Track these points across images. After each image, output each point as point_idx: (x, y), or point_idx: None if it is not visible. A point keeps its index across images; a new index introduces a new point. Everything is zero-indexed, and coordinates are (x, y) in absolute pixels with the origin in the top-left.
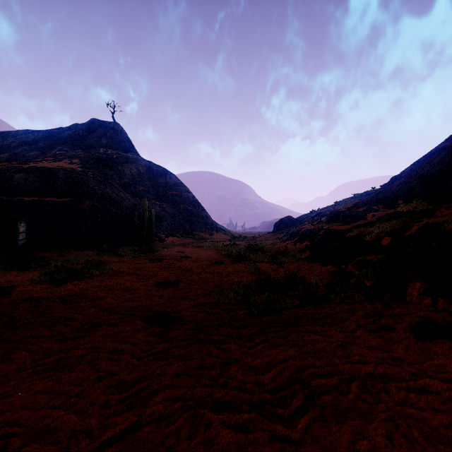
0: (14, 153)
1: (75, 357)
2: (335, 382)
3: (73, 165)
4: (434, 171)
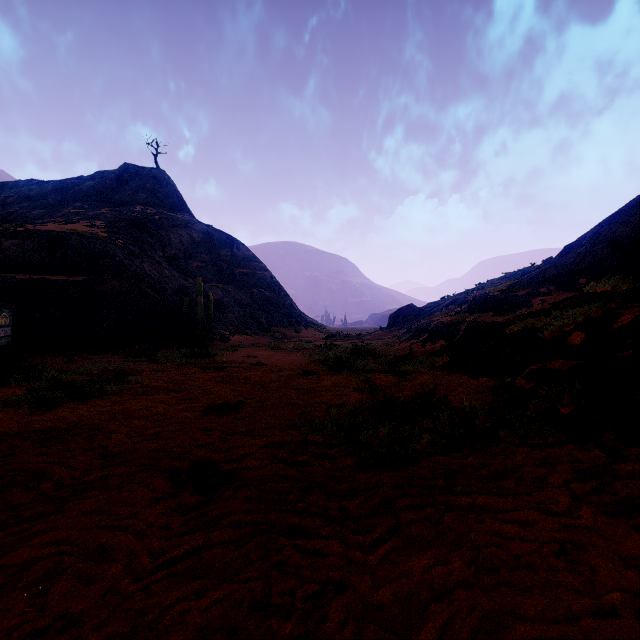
0: (8, 212)
1: (13, 568)
2: None
3: (94, 229)
4: (634, 234)
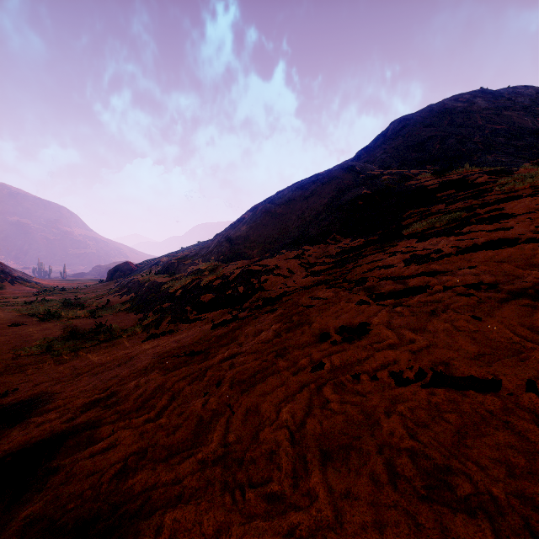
0: None
1: None
2: (89, 362)
3: None
4: (236, 236)
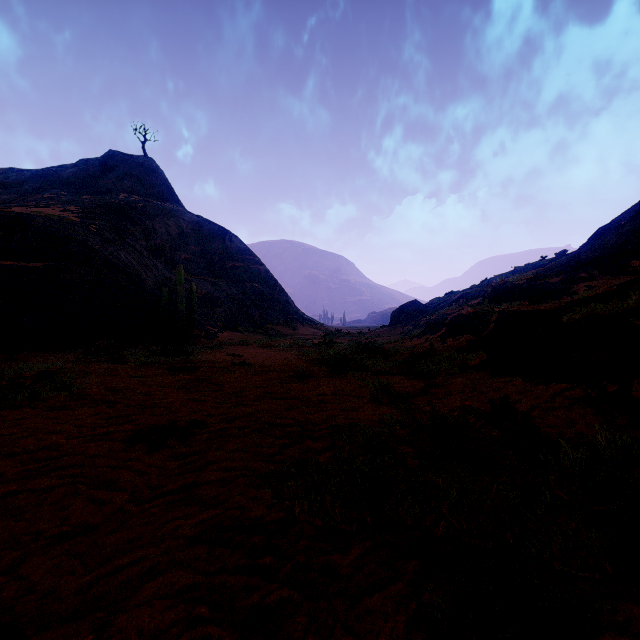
0: None
1: None
2: None
3: (66, 213)
4: None
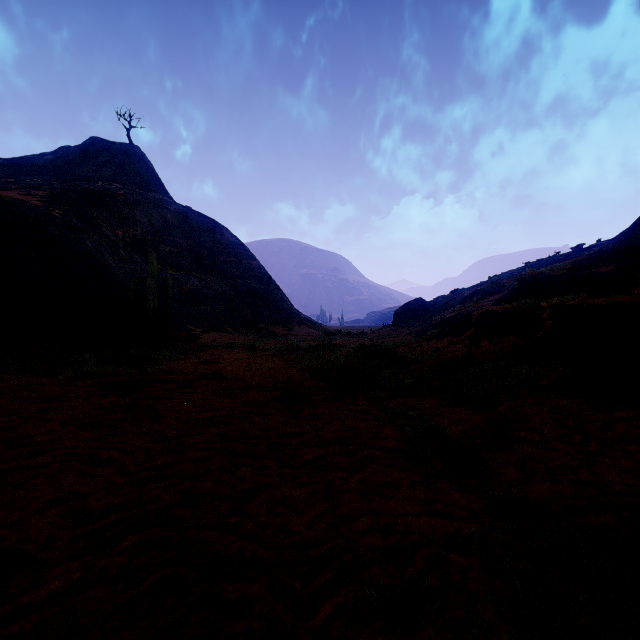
0: None
1: None
2: None
3: (27, 197)
4: None
